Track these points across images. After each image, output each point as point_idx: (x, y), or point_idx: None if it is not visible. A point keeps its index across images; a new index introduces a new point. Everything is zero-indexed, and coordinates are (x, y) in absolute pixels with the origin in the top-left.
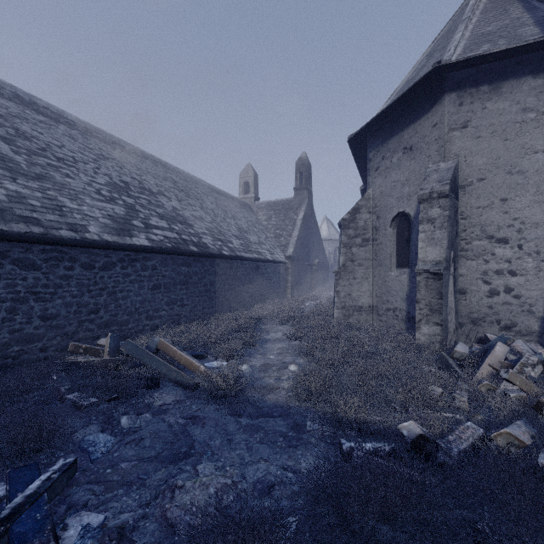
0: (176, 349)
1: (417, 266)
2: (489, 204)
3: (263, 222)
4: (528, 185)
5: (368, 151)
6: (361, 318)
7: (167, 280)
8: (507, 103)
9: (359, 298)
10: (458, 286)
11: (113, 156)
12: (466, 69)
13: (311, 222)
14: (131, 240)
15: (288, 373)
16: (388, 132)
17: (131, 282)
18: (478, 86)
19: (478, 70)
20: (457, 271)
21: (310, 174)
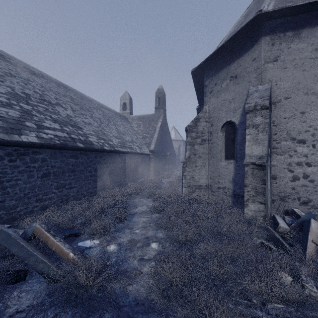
0: (49, 236)
1: (245, 159)
2: (292, 115)
3: (135, 128)
4: None
5: (205, 80)
6: (201, 193)
7: (57, 169)
8: (305, 44)
9: (199, 180)
10: (271, 174)
11: (21, 76)
12: (276, 19)
13: (165, 129)
14: (19, 137)
15: (150, 251)
16: (219, 66)
17: (20, 172)
18: (285, 32)
19: (285, 21)
20: (271, 163)
21: (165, 99)
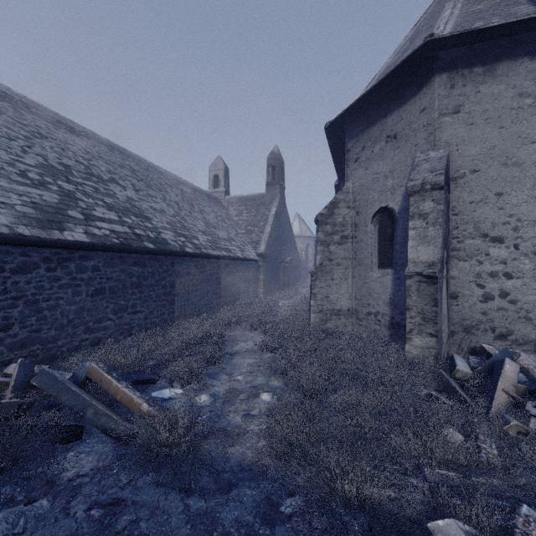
0: (111, 379)
1: (408, 268)
2: (483, 199)
3: (234, 217)
4: (525, 178)
5: (346, 141)
6: (340, 322)
7: (114, 283)
8: (503, 87)
9: (338, 301)
10: (450, 290)
11: (55, 136)
12: (458, 47)
13: (283, 218)
14: (61, 234)
15: (260, 405)
16: (369, 119)
17: (61, 287)
18: (472, 67)
19: (472, 50)
20: (449, 273)
21: (283, 169)
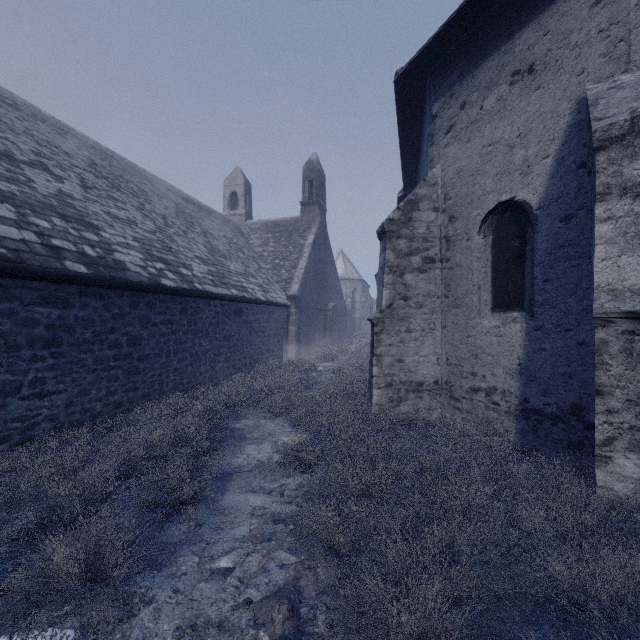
0: None
1: (598, 303)
2: None
3: (257, 248)
4: None
5: (430, 102)
6: (421, 404)
7: None
8: None
9: (418, 368)
10: None
11: None
12: None
13: (324, 250)
14: None
15: None
16: (476, 52)
17: None
18: None
19: None
20: None
21: (323, 185)
